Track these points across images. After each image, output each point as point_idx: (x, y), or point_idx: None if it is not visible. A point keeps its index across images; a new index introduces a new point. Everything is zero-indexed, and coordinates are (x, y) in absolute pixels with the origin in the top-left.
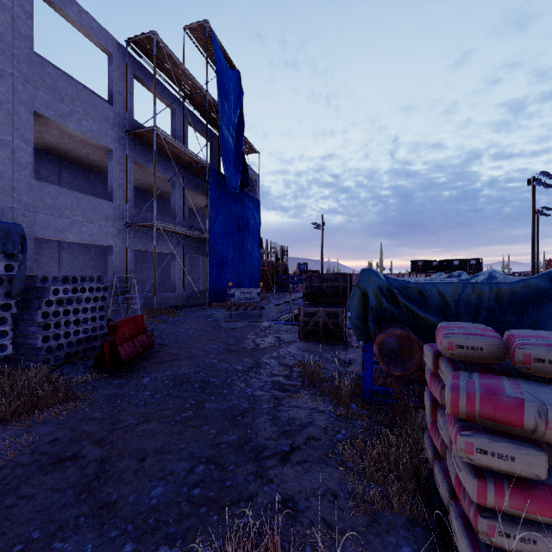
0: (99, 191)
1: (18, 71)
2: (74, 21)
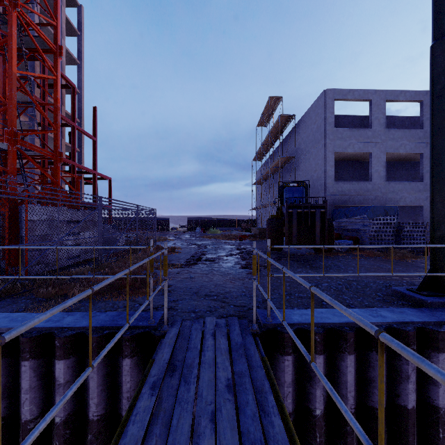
0: (410, 173)
1: (380, 140)
2: (402, 100)
